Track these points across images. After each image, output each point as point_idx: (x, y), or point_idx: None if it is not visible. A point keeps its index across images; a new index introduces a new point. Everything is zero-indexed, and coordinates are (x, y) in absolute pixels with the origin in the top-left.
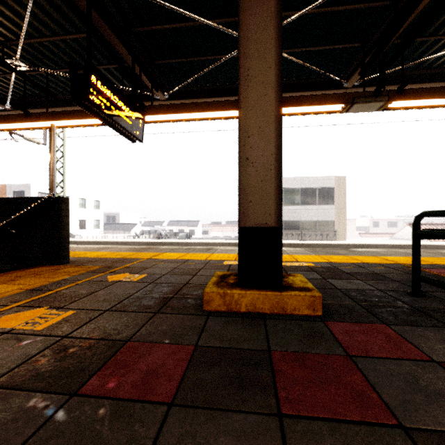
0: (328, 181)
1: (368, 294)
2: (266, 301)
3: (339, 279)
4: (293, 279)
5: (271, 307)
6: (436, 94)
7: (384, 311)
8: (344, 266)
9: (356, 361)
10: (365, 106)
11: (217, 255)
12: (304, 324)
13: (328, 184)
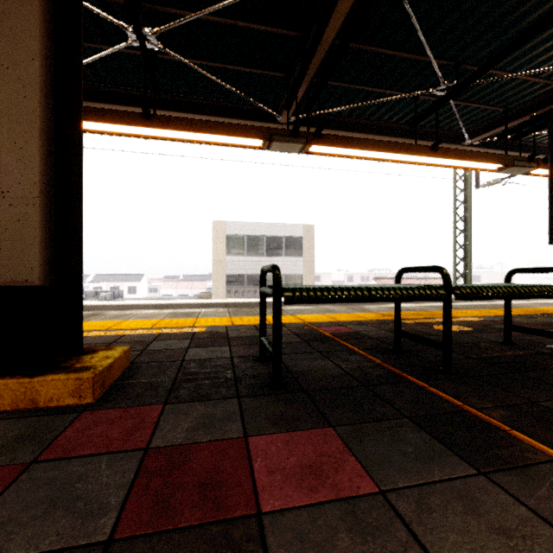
0: (295, 230)
1: (209, 364)
2: (6, 393)
3: (207, 346)
4: (98, 355)
5: (14, 401)
6: (350, 144)
7: (193, 385)
8: (239, 329)
9: (29, 470)
10: (285, 146)
11: (91, 323)
12: (46, 420)
13: (295, 233)
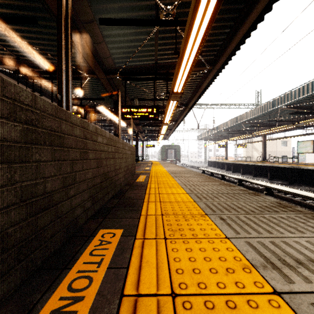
0: None
1: None
2: None
3: None
4: None
5: None
6: None
7: None
8: None
9: None
10: None
11: None
12: None
13: None
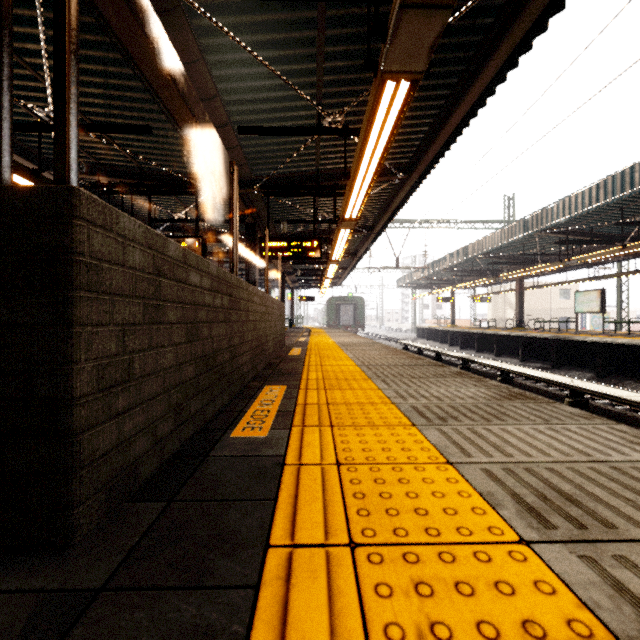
0: None
1: None
2: None
3: None
4: None
5: None
6: None
7: None
8: None
9: None
10: None
11: None
12: None
13: None
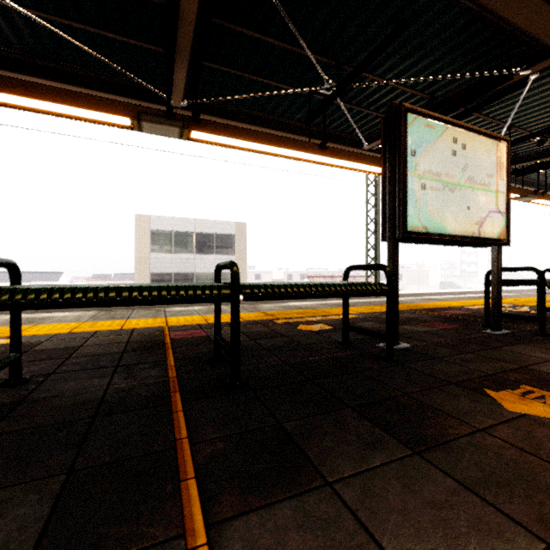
0: (227, 227)
1: None
2: None
3: None
4: None
5: None
6: (234, 133)
7: None
8: (65, 339)
9: None
10: (159, 128)
11: None
12: None
13: (227, 230)
